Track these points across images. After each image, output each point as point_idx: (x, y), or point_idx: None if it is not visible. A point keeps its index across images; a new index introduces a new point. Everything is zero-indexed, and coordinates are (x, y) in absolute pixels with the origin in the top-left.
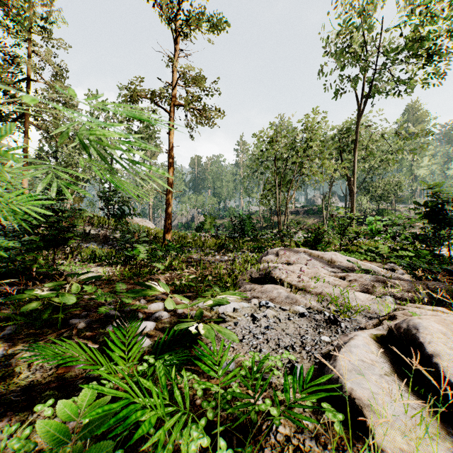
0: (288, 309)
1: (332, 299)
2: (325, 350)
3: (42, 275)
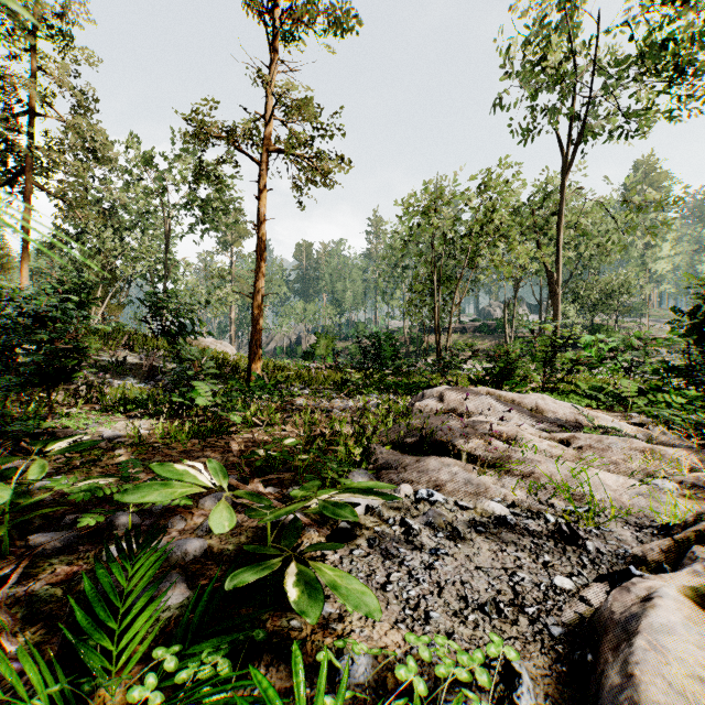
0: (472, 507)
1: (560, 488)
2: (570, 614)
3: (14, 437)
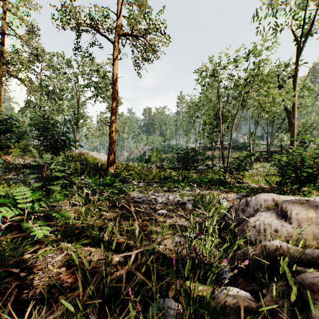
0: None
1: None
2: None
3: None
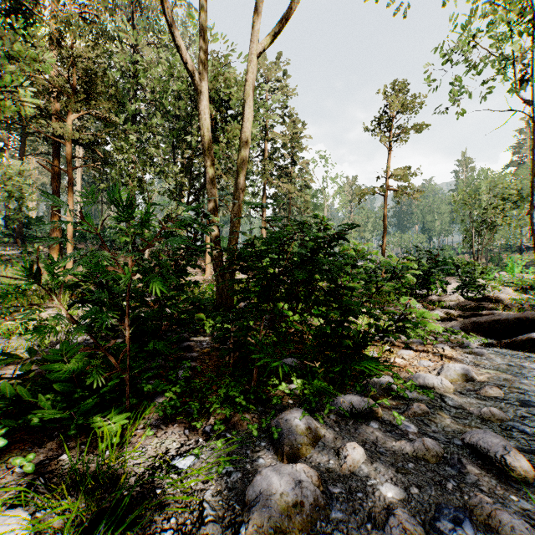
0: None
1: None
2: None
3: None
